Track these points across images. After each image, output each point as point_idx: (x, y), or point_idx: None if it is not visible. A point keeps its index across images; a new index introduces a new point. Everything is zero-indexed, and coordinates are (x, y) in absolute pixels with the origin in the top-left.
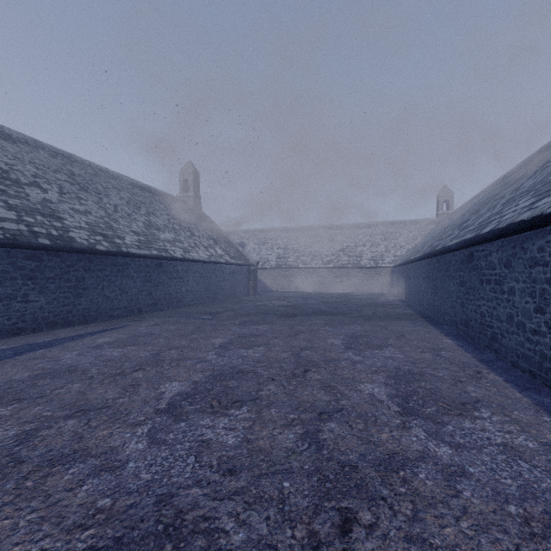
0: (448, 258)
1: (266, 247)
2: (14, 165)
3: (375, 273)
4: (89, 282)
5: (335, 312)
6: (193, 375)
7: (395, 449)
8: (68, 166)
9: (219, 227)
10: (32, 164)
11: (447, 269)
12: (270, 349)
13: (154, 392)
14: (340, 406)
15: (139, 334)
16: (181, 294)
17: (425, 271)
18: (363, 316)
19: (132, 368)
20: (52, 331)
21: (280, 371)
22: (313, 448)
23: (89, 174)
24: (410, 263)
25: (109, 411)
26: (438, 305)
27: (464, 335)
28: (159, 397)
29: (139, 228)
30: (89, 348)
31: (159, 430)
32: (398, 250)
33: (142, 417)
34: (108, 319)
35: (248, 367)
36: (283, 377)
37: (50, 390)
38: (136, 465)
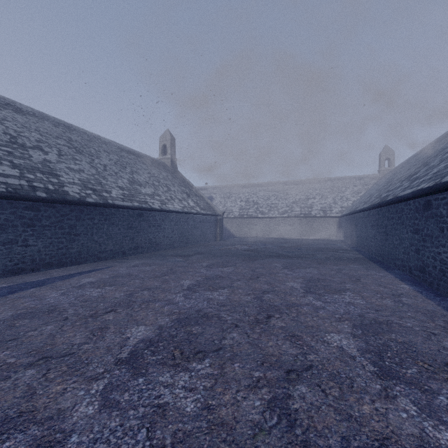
0: (400, 207)
1: (230, 200)
2: (21, 132)
3: (324, 221)
4: (80, 229)
5: (291, 255)
6: (159, 319)
7: (384, 432)
8: (67, 134)
9: (192, 184)
10: (37, 132)
11: (399, 218)
12: (234, 291)
13: (119, 337)
14: (308, 363)
15: (119, 275)
16: (158, 240)
17: (374, 220)
18: (317, 260)
19: (105, 309)
20: (48, 270)
21: (243, 316)
22: (284, 425)
23: (84, 140)
24: (357, 213)
25: (71, 359)
26: (389, 250)
27: (419, 280)
28: (123, 343)
29: (124, 184)
30: (73, 287)
31: (115, 387)
32: (344, 202)
33: (101, 369)
34: (97, 261)
35: (212, 310)
36: (247, 323)
37: (24, 332)
38: (79, 439)
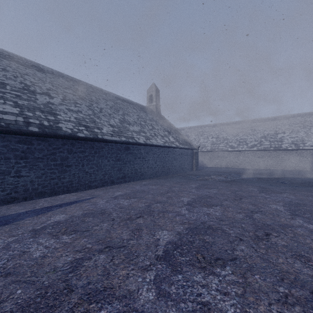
0: None
1: (203, 137)
2: (36, 83)
3: (296, 154)
4: (72, 161)
5: (282, 191)
6: None
7: None
8: (76, 86)
9: (172, 124)
10: (50, 84)
11: None
12: (247, 280)
13: None
14: None
15: (93, 211)
16: (143, 170)
17: None
18: None
19: None
20: (40, 199)
21: None
22: None
23: (88, 91)
24: None
25: None
26: None
27: None
28: None
29: (115, 123)
30: (30, 231)
31: None
32: None
33: None
34: (87, 189)
35: None
36: None
37: None
38: None
